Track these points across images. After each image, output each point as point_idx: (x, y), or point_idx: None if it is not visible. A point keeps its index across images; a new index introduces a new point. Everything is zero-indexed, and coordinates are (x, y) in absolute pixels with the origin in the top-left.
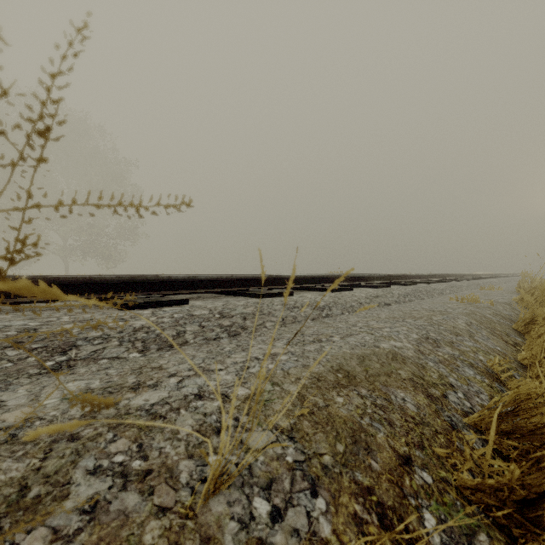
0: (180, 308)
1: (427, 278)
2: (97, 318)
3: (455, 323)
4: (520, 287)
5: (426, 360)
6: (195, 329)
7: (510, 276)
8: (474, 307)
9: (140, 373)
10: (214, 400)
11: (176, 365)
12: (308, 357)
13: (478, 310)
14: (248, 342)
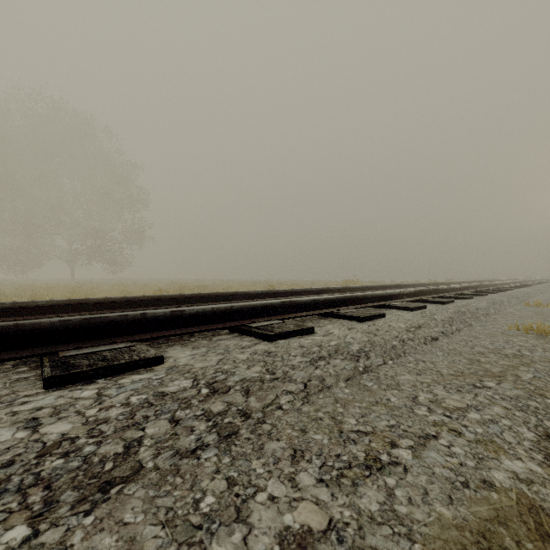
0: (147, 376)
1: (459, 290)
2: None
3: None
4: None
5: None
6: (159, 432)
7: (540, 283)
8: None
9: None
10: None
11: None
12: None
13: None
14: (249, 467)
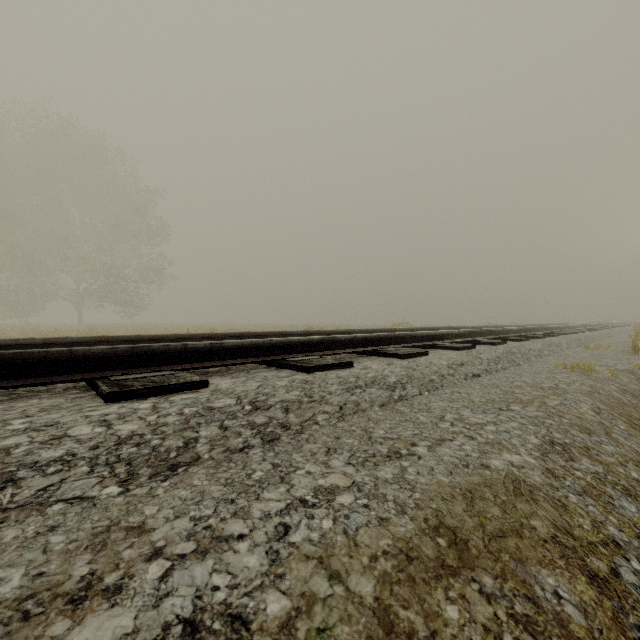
0: (195, 395)
1: (516, 332)
2: (63, 422)
3: (579, 410)
4: (636, 346)
5: (563, 490)
6: (212, 434)
7: (612, 327)
8: (593, 381)
9: (102, 546)
10: (219, 639)
11: (169, 521)
12: (385, 497)
13: (599, 385)
14: (290, 458)
